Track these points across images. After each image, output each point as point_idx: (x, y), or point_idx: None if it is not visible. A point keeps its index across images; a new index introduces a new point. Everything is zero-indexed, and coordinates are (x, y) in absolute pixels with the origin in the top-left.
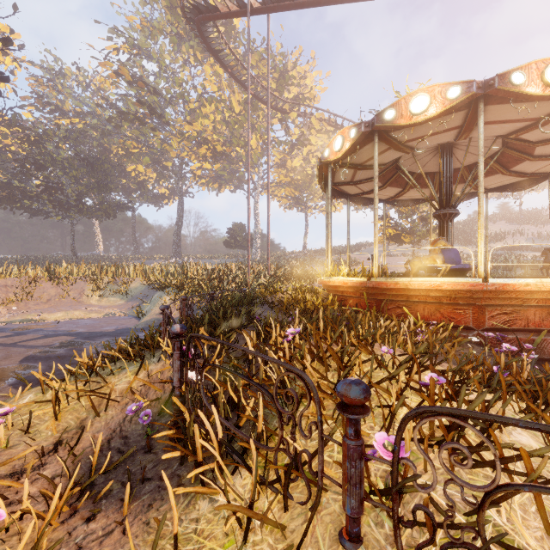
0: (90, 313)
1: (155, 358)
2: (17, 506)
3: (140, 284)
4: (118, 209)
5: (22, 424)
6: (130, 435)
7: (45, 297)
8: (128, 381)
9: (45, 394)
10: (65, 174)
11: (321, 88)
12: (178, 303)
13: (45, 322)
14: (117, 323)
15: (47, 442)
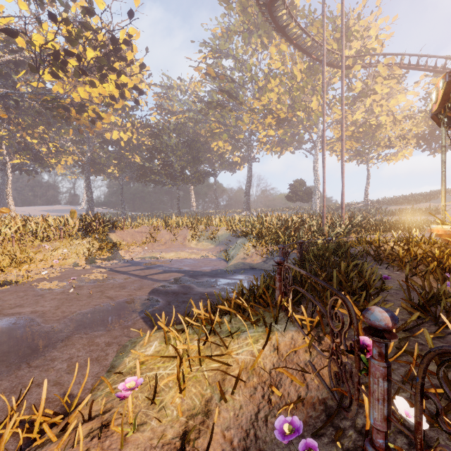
0: (191, 254)
1: (276, 324)
2: None
3: (224, 232)
4: (205, 176)
5: (149, 386)
6: None
7: (163, 241)
8: (250, 350)
9: (168, 344)
10: (174, 155)
11: (386, 35)
12: (259, 250)
13: (163, 259)
14: (211, 264)
15: (173, 429)
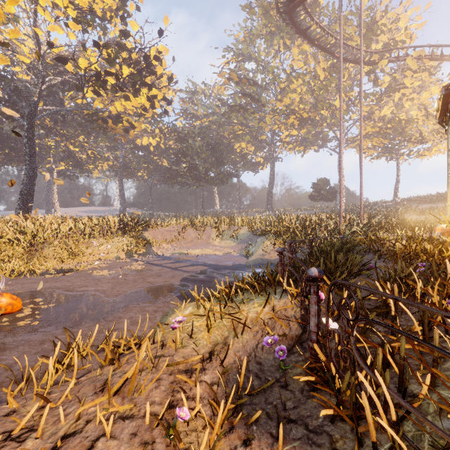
0: (215, 251)
1: (276, 295)
2: (192, 402)
3: (246, 231)
4: (228, 177)
5: (188, 330)
6: (263, 362)
7: (189, 239)
8: (256, 311)
9: (199, 309)
10: (198, 158)
11: (418, 25)
12: (277, 247)
13: (190, 255)
14: (233, 260)
15: (204, 349)
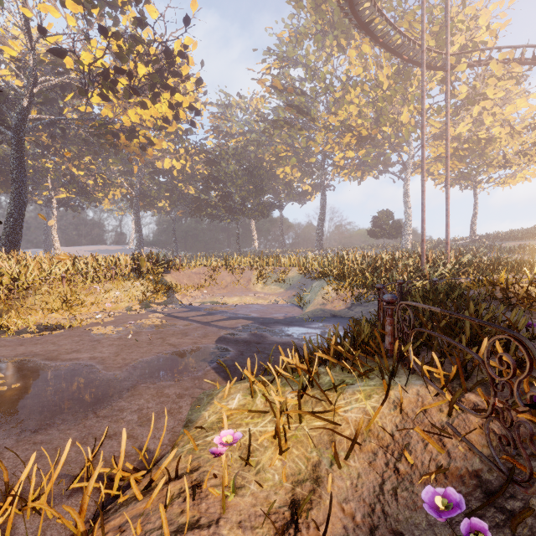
0: (258, 299)
1: (393, 376)
2: None
3: (296, 274)
4: (270, 208)
5: (239, 444)
6: (407, 533)
7: (223, 284)
8: (362, 408)
9: (254, 398)
10: (233, 184)
11: (500, 24)
12: (341, 294)
13: (226, 305)
14: (283, 311)
15: (278, 496)
